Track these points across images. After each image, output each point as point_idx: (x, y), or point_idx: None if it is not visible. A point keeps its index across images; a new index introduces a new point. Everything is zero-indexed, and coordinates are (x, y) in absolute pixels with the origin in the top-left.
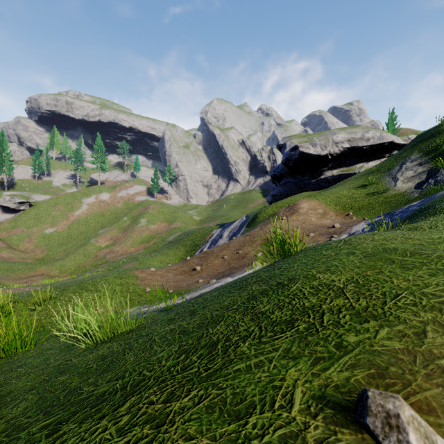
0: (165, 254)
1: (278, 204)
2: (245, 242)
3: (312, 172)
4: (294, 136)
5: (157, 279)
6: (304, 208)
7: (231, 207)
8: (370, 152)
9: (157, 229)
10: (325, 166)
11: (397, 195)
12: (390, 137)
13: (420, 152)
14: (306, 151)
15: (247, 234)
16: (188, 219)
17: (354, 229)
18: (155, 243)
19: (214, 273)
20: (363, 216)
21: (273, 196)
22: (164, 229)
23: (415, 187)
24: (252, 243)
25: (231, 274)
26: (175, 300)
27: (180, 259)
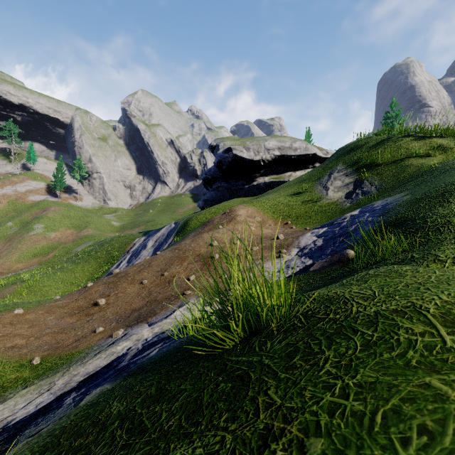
0: (69, 271)
1: (211, 210)
2: (174, 259)
3: (245, 177)
4: (227, 138)
5: (20, 332)
6: (242, 215)
7: (158, 211)
8: (297, 162)
9: (60, 238)
10: (258, 172)
11: (331, 204)
12: (313, 149)
13: (345, 164)
14: (240, 155)
15: (175, 248)
16: (104, 225)
17: (303, 241)
18: (56, 255)
19: (125, 311)
20: (303, 225)
21: (205, 201)
22: (71, 238)
23: (346, 197)
24: (183, 260)
25: (150, 316)
26: (32, 391)
27: (90, 275)
